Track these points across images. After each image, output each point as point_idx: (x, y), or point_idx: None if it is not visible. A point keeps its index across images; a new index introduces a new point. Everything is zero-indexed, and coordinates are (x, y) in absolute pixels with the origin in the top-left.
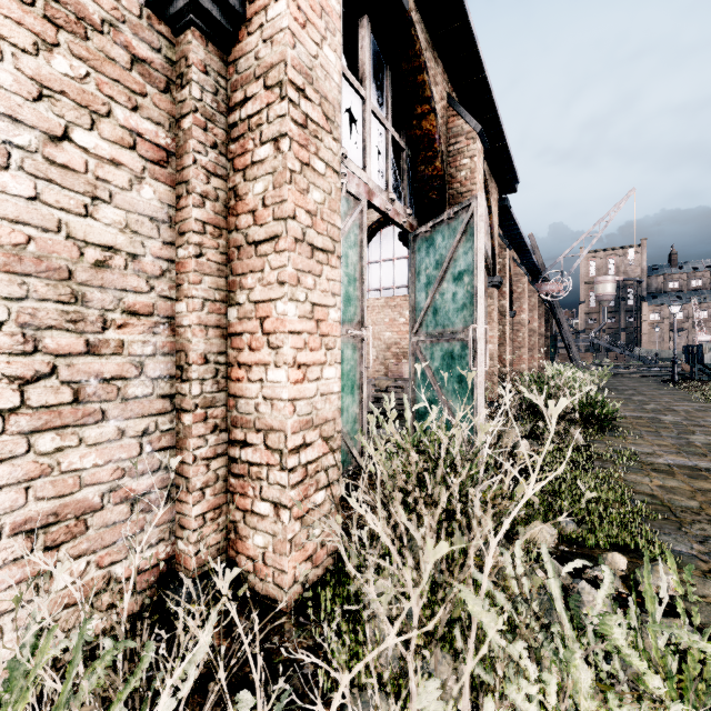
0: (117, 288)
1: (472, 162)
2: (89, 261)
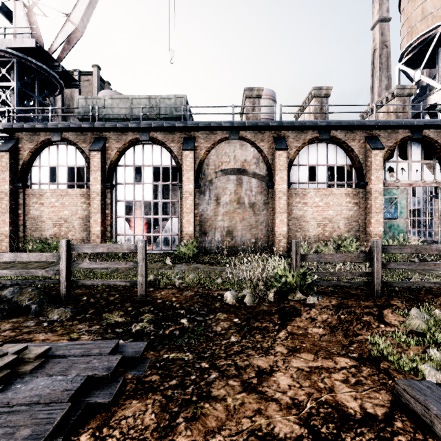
0: (352, 219)
1: None
2: (349, 217)
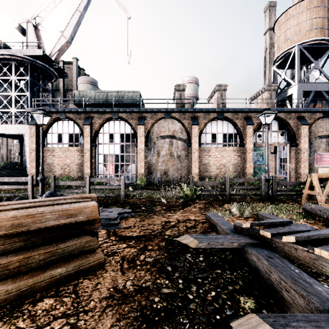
0: (237, 165)
1: (301, 131)
2: (235, 163)
